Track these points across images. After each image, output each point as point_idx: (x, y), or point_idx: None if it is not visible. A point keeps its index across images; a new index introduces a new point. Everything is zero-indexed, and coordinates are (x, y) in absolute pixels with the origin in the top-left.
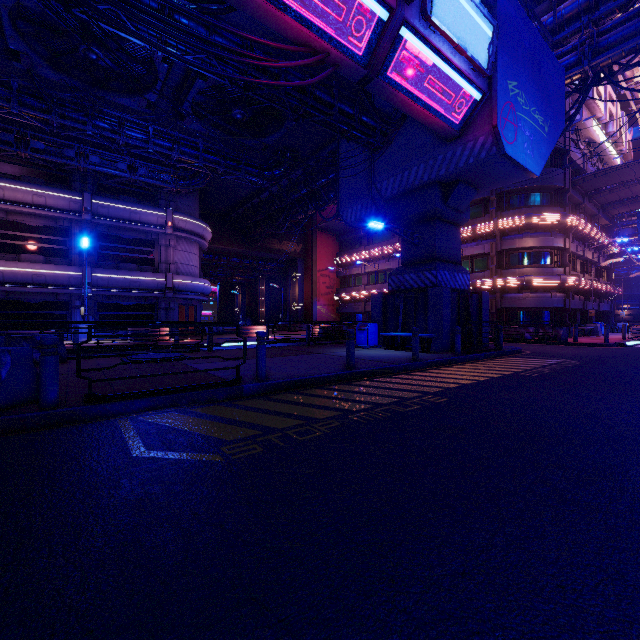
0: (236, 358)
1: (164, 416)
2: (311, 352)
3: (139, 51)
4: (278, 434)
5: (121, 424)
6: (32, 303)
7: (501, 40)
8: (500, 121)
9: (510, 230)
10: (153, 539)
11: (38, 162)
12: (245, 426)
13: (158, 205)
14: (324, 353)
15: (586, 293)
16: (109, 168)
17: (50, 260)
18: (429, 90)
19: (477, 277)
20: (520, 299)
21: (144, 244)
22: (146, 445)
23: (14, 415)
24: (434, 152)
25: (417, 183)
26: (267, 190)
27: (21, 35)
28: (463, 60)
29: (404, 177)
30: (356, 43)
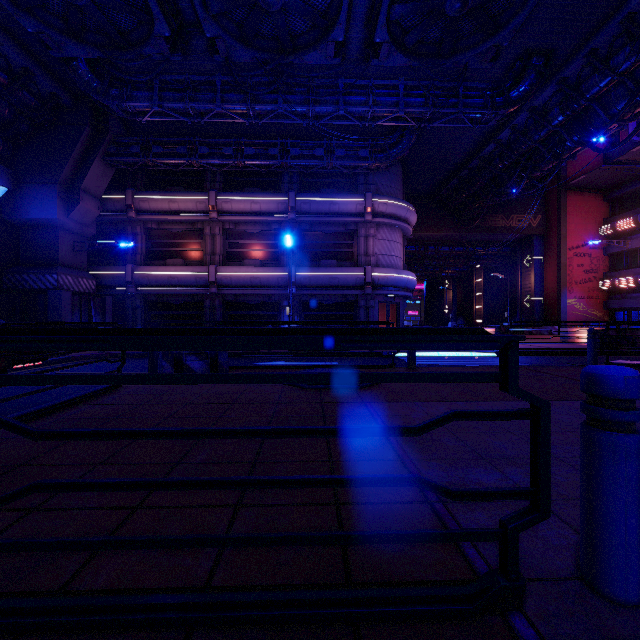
0: (498, 491)
1: None
2: None
3: None
4: None
5: None
6: (252, 304)
7: None
8: None
9: None
10: None
11: (252, 169)
12: None
13: (357, 192)
14: None
15: None
16: (308, 158)
17: (265, 263)
18: None
19: None
20: None
21: (343, 237)
22: None
23: None
24: None
25: None
26: (492, 141)
27: (213, 17)
28: None
29: None
30: None
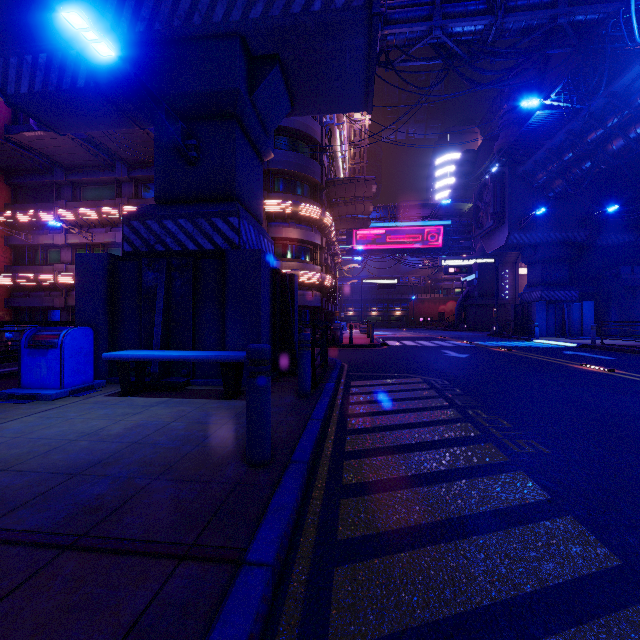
0: None
1: None
2: None
3: None
4: None
5: None
6: None
7: None
8: None
9: (277, 216)
10: None
11: None
12: None
13: None
14: None
15: (329, 294)
16: None
17: None
18: None
19: None
20: None
21: None
22: None
23: None
24: None
25: (198, 21)
26: None
27: None
28: None
29: None
30: None
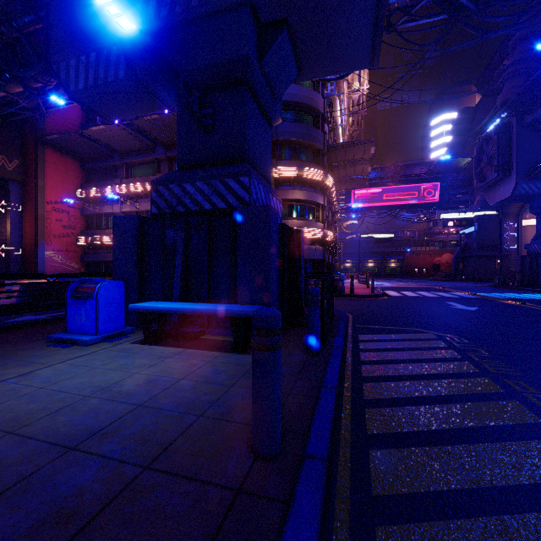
0: None
1: None
2: None
3: None
4: None
5: None
6: None
7: None
8: None
9: (284, 180)
10: None
11: None
12: None
13: None
14: None
15: (330, 248)
16: None
17: None
18: None
19: None
20: None
21: None
22: None
23: None
24: None
25: None
26: None
27: None
28: None
29: None
30: None
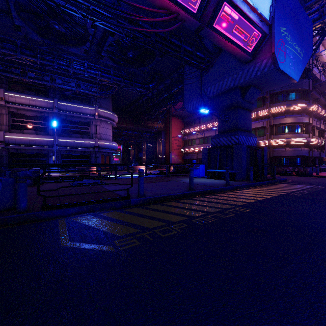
0: (127, 184)
1: (85, 218)
2: (169, 180)
3: (79, 23)
4: (149, 232)
5: (60, 222)
6: (29, 154)
7: (277, 4)
8: (276, 50)
9: (277, 114)
10: (56, 320)
11: (32, 83)
12: (130, 226)
13: (91, 104)
14: (176, 181)
15: (321, 148)
16: (66, 85)
17: (38, 133)
18: (235, 33)
19: (259, 139)
20: (283, 151)
21: (84, 124)
22: (70, 238)
23: (0, 216)
24: (237, 70)
25: (227, 88)
26: (146, 95)
27: (21, 17)
28: (255, 15)
29: (220, 85)
30: (194, 7)
